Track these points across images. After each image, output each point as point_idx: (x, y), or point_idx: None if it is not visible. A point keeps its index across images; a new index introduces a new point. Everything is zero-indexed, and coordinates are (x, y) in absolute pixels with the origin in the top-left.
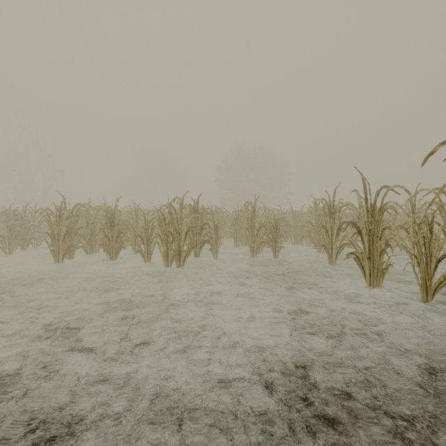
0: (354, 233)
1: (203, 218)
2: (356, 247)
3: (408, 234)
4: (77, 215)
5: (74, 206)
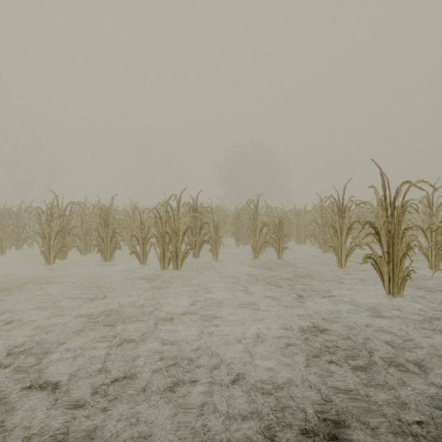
0: (367, 233)
1: (202, 217)
2: (373, 250)
3: (424, 234)
4: (70, 214)
5: (67, 204)
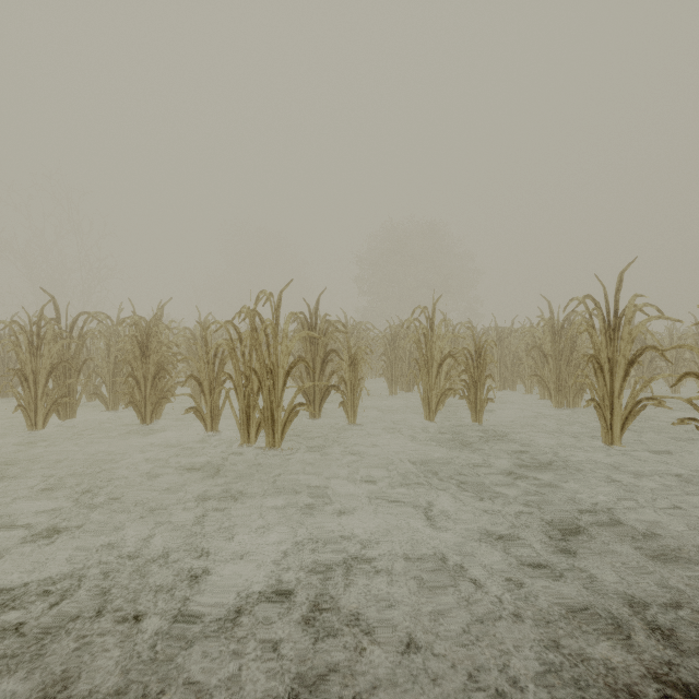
0: (683, 373)
1: (326, 340)
2: None
3: None
4: (81, 335)
5: (77, 317)
